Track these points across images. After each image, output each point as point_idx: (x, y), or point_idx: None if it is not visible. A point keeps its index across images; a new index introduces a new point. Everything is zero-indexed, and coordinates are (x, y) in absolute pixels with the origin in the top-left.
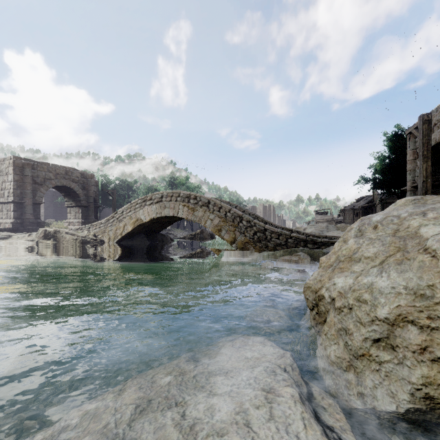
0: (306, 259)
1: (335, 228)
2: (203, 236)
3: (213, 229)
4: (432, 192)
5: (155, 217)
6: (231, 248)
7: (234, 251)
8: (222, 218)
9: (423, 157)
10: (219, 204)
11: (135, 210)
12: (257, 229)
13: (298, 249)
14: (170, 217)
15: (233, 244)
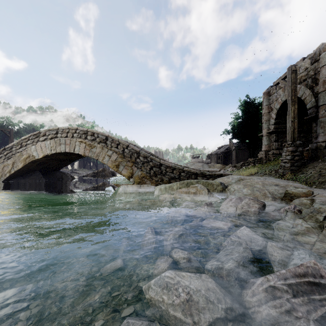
0: (204, 190)
1: (208, 166)
2: (104, 174)
3: (111, 164)
4: (281, 136)
5: (49, 153)
6: (129, 183)
7: (131, 185)
8: (120, 154)
9: (291, 101)
10: (117, 141)
11: (26, 146)
12: (153, 165)
13: (194, 181)
14: (68, 154)
15: (130, 179)
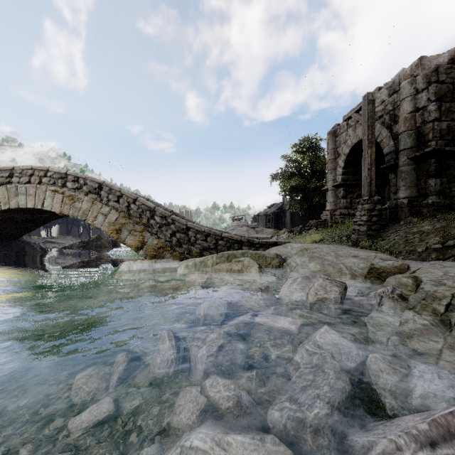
0: (254, 266)
1: (254, 232)
2: (100, 244)
3: (107, 229)
4: (351, 191)
5: None
6: (141, 258)
7: (140, 261)
8: (122, 212)
9: (368, 142)
10: (118, 191)
11: None
12: (176, 229)
13: (238, 252)
14: (33, 212)
15: (140, 251)
